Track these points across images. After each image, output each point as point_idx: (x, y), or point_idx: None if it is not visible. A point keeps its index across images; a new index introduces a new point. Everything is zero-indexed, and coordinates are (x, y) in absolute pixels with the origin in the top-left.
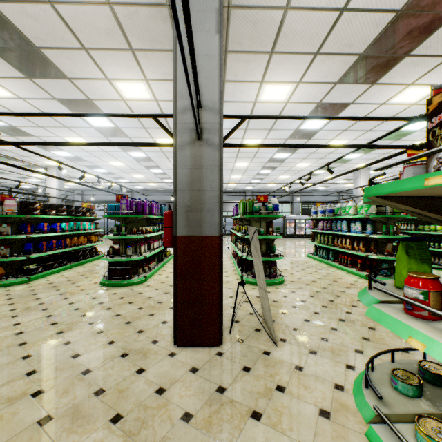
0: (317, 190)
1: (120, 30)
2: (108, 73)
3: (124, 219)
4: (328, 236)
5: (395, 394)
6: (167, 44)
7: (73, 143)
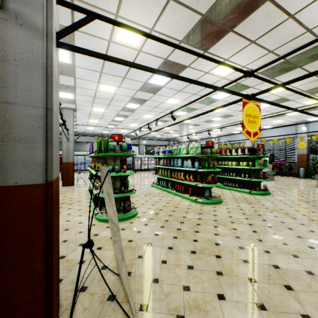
0: (155, 137)
1: None
2: None
3: None
4: (167, 170)
5: None
6: None
7: None
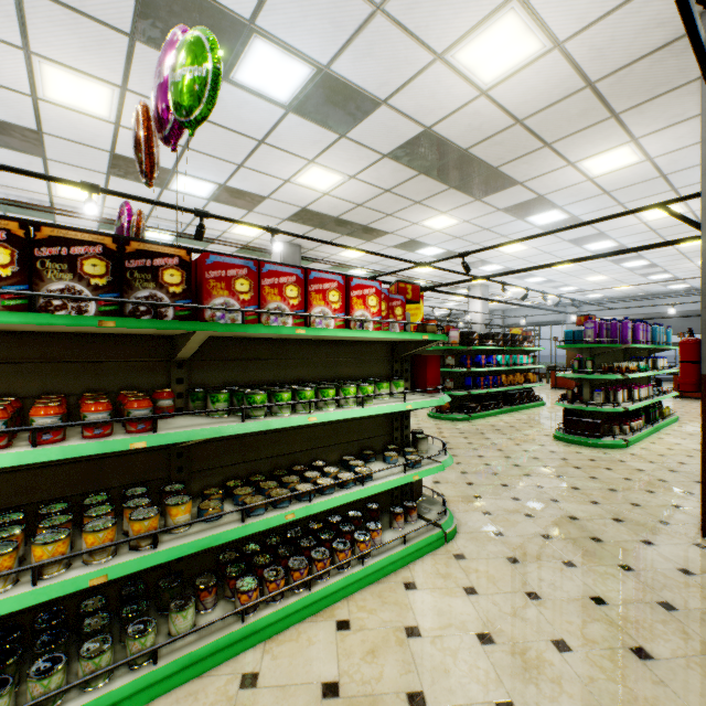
0: None
1: (599, 103)
2: (571, 157)
3: (588, 351)
4: None
5: None
6: (680, 79)
7: (543, 266)
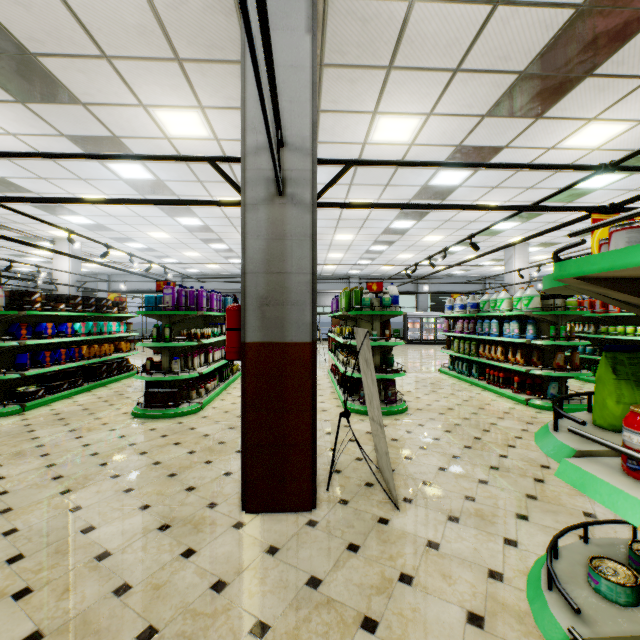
0: (452, 276)
1: (160, 29)
2: (142, 96)
3: (169, 318)
4: (470, 342)
5: (596, 599)
6: (232, 52)
7: (86, 199)
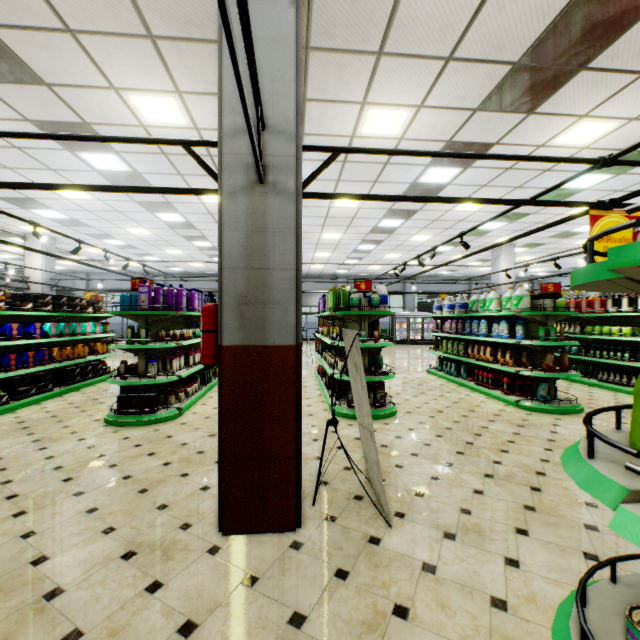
0: (439, 276)
1: None
2: (113, 78)
3: (145, 318)
4: (458, 343)
5: None
6: (210, 30)
7: (41, 185)
